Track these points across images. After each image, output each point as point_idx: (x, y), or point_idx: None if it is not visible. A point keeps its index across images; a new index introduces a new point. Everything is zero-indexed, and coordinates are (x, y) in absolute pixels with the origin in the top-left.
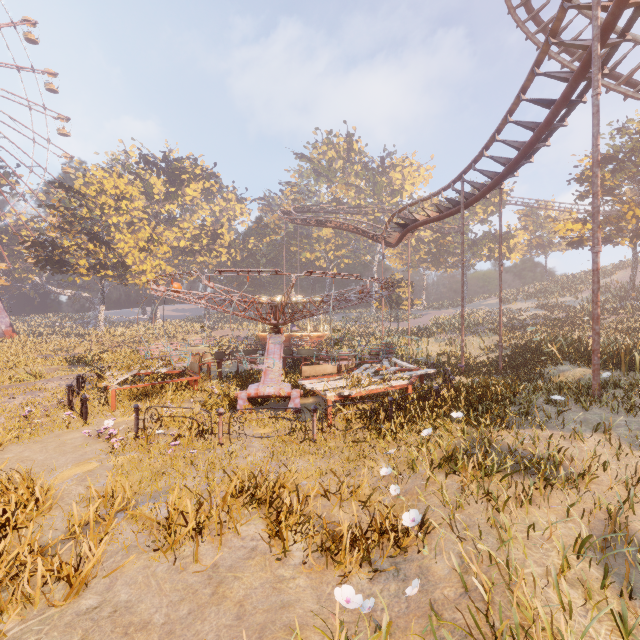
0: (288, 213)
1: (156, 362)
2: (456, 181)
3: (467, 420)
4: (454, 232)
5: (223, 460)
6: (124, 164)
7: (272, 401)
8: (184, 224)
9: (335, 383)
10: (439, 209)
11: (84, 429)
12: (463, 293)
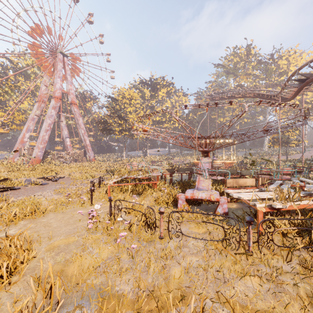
0: (210, 96)
1: (137, 172)
2: None
3: None
4: None
5: (159, 259)
6: (133, 85)
7: (203, 202)
8: (158, 109)
9: (259, 194)
10: None
11: (88, 208)
12: None
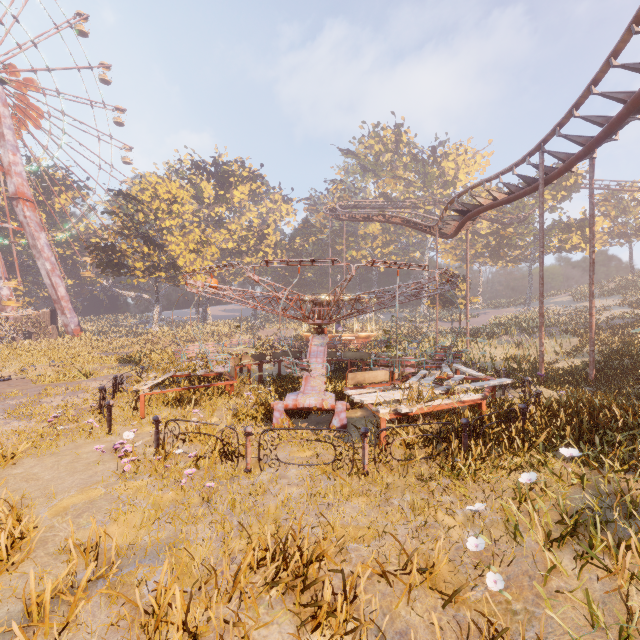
0: (333, 210)
1: (194, 363)
2: (533, 153)
3: (580, 458)
4: (517, 222)
5: (248, 497)
6: (177, 171)
7: (314, 412)
8: (232, 226)
9: (388, 395)
10: (509, 189)
11: (106, 440)
12: (542, 287)
